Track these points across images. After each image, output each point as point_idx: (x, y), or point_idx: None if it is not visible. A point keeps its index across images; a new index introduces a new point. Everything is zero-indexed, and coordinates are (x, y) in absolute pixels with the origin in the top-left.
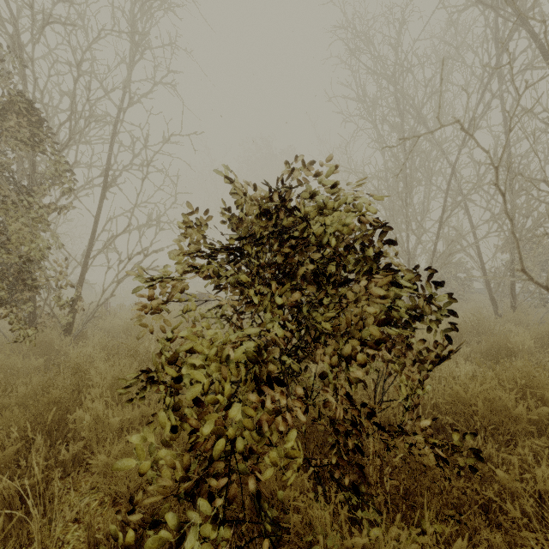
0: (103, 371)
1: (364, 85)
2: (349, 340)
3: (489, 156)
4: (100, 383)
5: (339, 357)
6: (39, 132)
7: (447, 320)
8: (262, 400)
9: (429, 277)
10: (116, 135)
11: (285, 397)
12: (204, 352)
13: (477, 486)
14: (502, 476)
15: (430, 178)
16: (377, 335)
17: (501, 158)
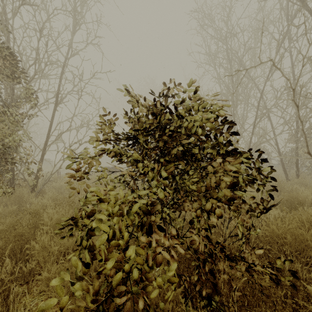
0: (50, 215)
1: (208, 45)
2: (210, 200)
3: (289, 82)
4: (48, 223)
5: (202, 210)
6: (15, 70)
7: (258, 182)
8: (149, 241)
9: (258, 156)
10: (63, 73)
11: (165, 238)
12: (109, 209)
13: (300, 302)
14: (311, 290)
15: (248, 99)
16: (230, 196)
17: (296, 83)
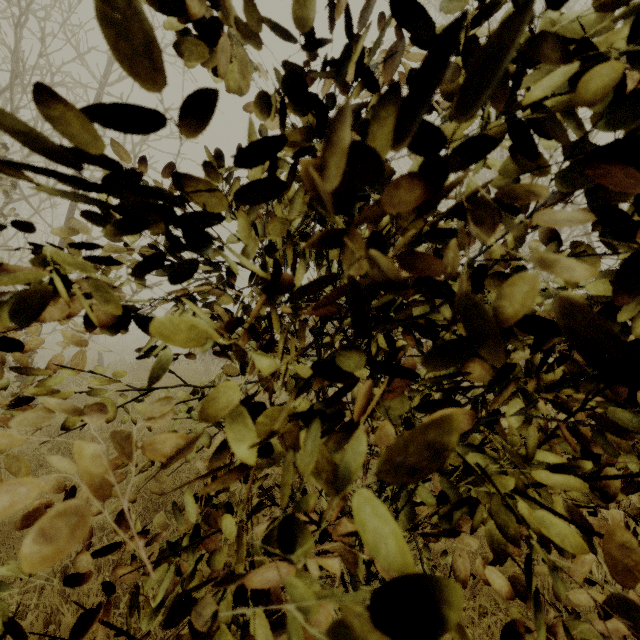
0: None
1: None
2: None
3: None
4: None
5: None
6: None
7: None
8: None
9: None
10: None
11: None
12: None
13: None
14: None
15: None
16: None
17: None
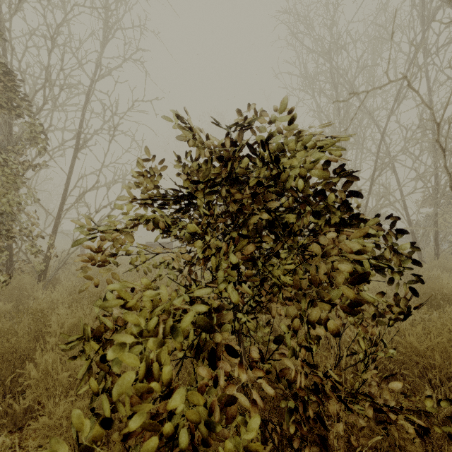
0: (61, 319)
1: (303, 63)
2: (319, 304)
3: (432, 113)
4: (57, 332)
5: (302, 319)
6: (12, 96)
7: None
8: (214, 376)
9: (392, 228)
10: (86, 102)
11: (241, 369)
12: (141, 322)
13: None
14: None
15: (362, 142)
16: (354, 299)
17: (443, 114)
